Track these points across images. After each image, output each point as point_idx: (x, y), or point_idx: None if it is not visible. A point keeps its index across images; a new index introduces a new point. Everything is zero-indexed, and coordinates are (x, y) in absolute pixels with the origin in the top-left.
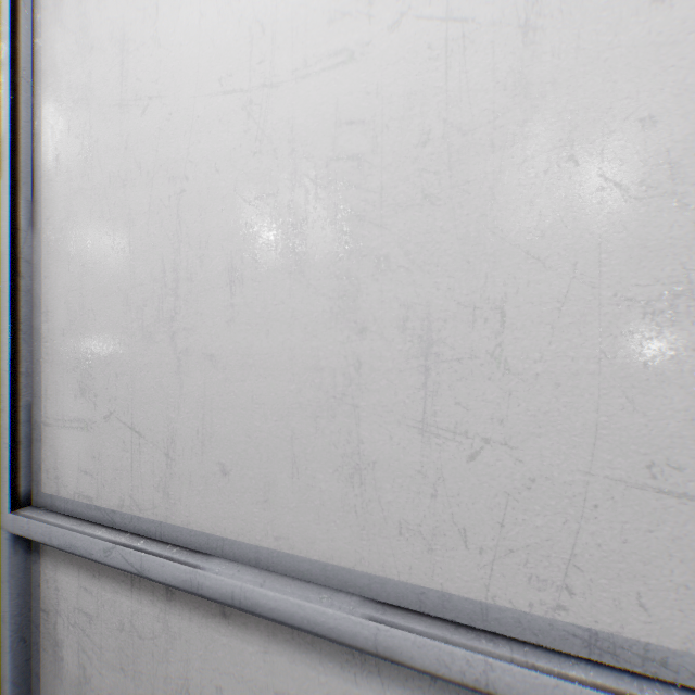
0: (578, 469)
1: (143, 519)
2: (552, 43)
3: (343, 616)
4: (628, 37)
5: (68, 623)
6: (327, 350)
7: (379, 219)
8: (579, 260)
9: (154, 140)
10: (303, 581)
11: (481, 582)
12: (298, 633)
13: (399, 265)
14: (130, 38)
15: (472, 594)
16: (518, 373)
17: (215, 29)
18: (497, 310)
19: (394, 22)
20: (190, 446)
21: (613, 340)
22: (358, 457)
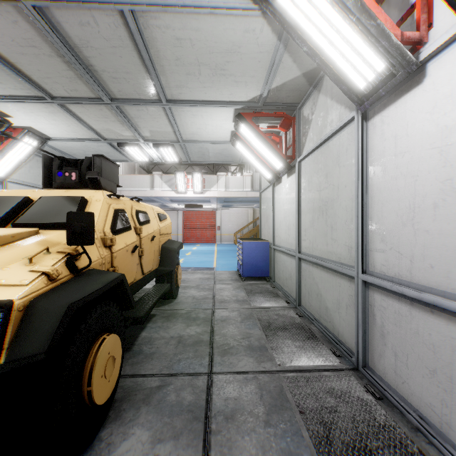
0: None
1: (402, 280)
2: None
3: None
4: None
5: (377, 309)
6: None
7: None
8: None
9: (406, 165)
10: None
11: None
12: None
13: None
14: (398, 135)
15: None
16: None
17: (427, 129)
18: None
19: None
20: (418, 258)
21: None
22: None
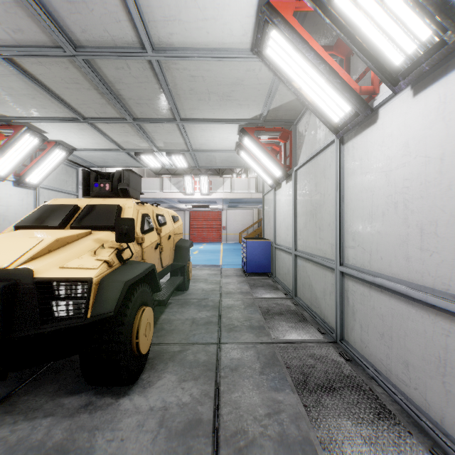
0: (450, 258)
1: (365, 269)
2: (445, 163)
3: (401, 287)
4: None
5: (350, 293)
6: (401, 231)
7: (412, 201)
8: (450, 211)
9: (367, 182)
10: (396, 283)
11: (431, 284)
12: (396, 295)
13: (415, 212)
14: (362, 159)
15: (430, 286)
16: (438, 237)
17: (379, 157)
18: (435, 222)
19: (415, 157)
20: (374, 252)
21: None
22: (408, 255)
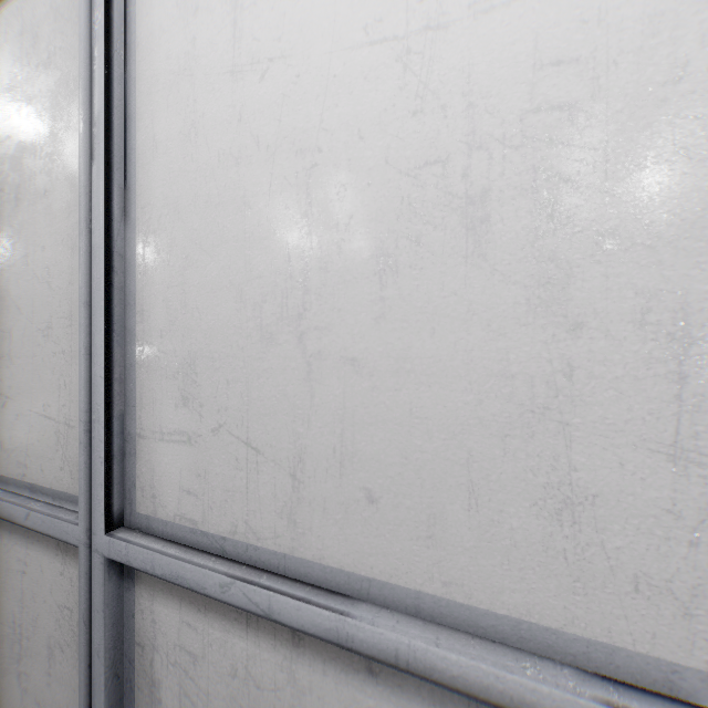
0: None
1: (262, 549)
2: None
3: (566, 695)
4: None
5: (167, 661)
6: (521, 352)
7: (602, 184)
8: None
9: (276, 108)
10: (486, 640)
11: None
12: (477, 703)
13: (634, 241)
14: None
15: None
16: None
17: None
18: None
19: None
20: (324, 467)
21: None
22: (569, 489)
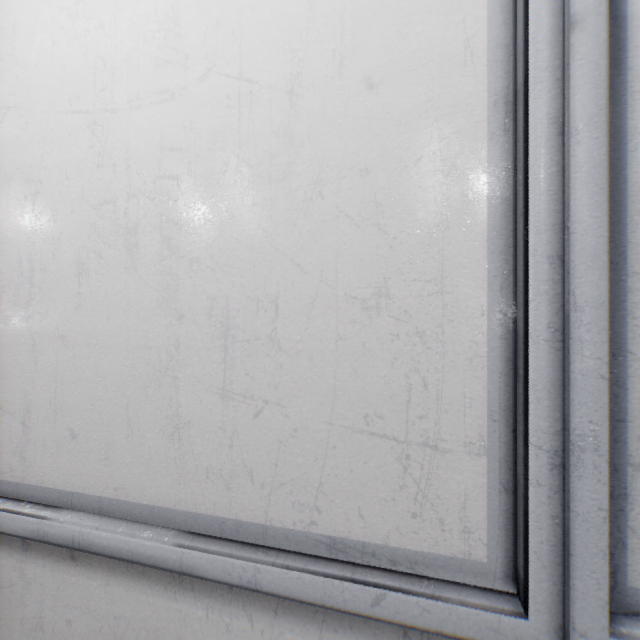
0: (323, 421)
1: (3, 481)
2: (308, 107)
3: (158, 546)
4: (353, 110)
5: None
6: (154, 332)
7: (193, 229)
8: (324, 268)
9: (13, 146)
10: (135, 522)
11: (263, 510)
12: (132, 566)
13: (206, 266)
14: None
15: (257, 519)
16: (286, 350)
17: (66, 56)
18: (273, 303)
19: (203, 73)
20: (44, 415)
21: (344, 327)
22: (178, 419)
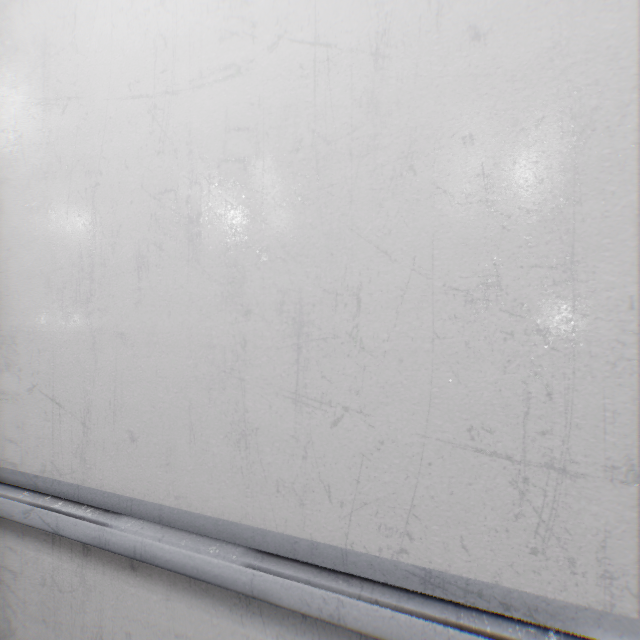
0: (416, 433)
1: (63, 483)
2: (396, 69)
3: (226, 564)
4: (454, 67)
5: None
6: (218, 329)
7: (261, 215)
8: (417, 254)
9: (73, 137)
10: (198, 535)
11: (342, 531)
12: (194, 581)
13: (277, 256)
14: (52, 43)
15: (335, 542)
16: (371, 350)
17: (125, 39)
18: (355, 296)
19: (273, 43)
20: (104, 416)
21: (442, 323)
22: (244, 424)
